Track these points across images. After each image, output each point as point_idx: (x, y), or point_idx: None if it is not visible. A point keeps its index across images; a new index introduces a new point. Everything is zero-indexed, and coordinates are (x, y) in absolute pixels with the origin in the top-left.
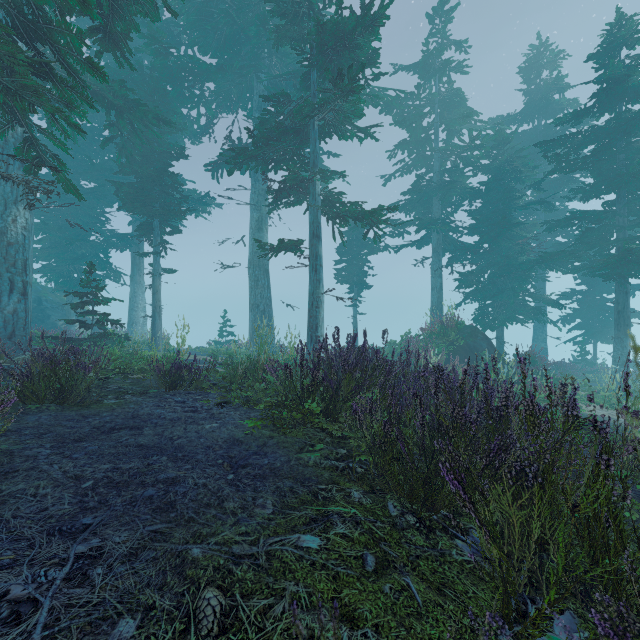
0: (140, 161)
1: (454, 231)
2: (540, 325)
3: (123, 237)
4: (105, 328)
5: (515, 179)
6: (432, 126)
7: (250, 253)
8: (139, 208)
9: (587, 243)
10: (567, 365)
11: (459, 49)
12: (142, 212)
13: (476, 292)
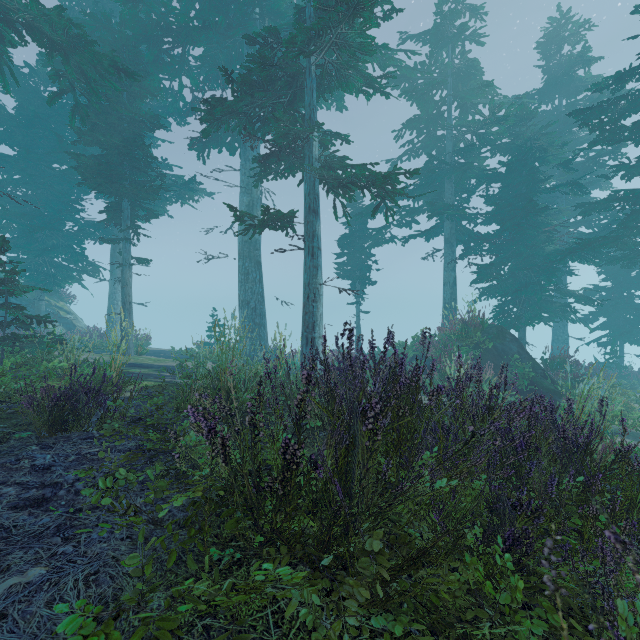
0: (105, 130)
1: (469, 219)
2: (561, 325)
3: (99, 226)
4: (29, 327)
5: (540, 159)
6: (443, 103)
7: (239, 243)
8: (103, 185)
9: (635, 227)
10: (596, 369)
11: (474, 16)
12: (108, 190)
13: (495, 287)
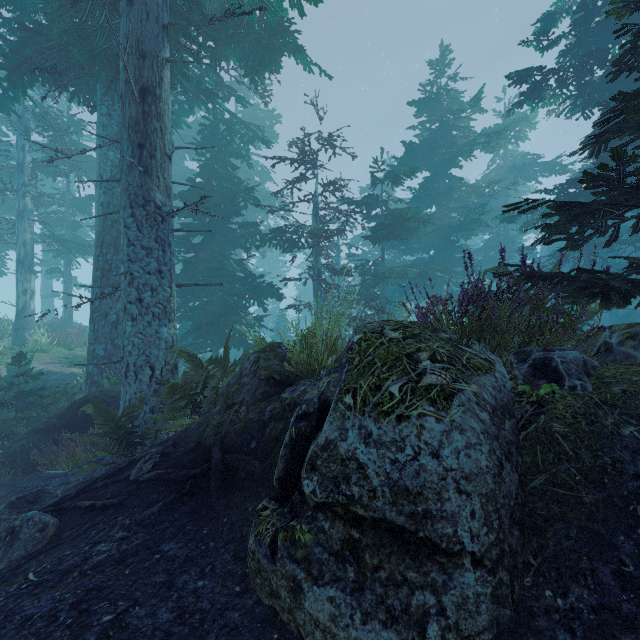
0: None
1: None
2: None
3: None
4: None
5: None
6: None
7: (42, 285)
8: None
9: None
10: None
11: None
12: None
13: None
